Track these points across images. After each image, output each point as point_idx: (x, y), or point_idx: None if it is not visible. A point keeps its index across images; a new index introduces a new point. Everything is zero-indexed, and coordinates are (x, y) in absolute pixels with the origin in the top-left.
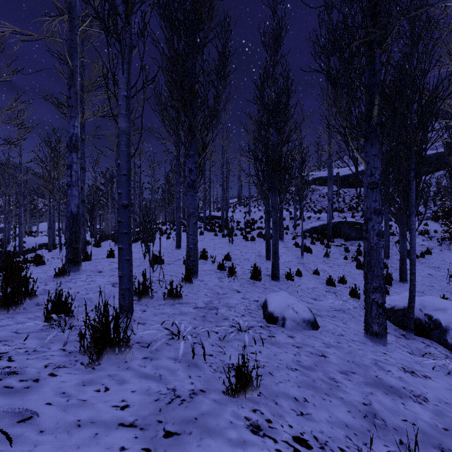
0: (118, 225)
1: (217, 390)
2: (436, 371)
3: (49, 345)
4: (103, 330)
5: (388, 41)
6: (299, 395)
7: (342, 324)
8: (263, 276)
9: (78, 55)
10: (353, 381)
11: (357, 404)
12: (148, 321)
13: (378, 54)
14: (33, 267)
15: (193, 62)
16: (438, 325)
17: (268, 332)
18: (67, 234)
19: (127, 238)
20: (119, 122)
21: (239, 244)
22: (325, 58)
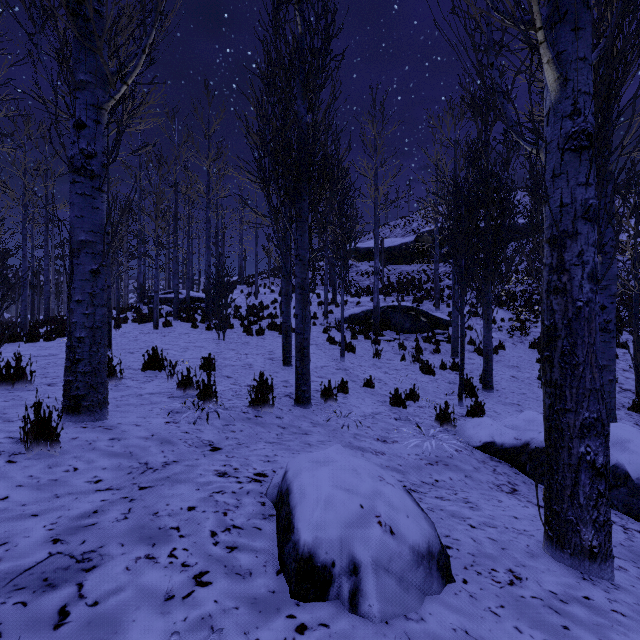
0: None
1: None
2: None
3: None
4: None
5: None
6: None
7: (469, 510)
8: (279, 398)
9: None
10: None
11: None
12: None
13: None
14: None
15: None
16: (622, 477)
17: None
18: None
19: None
20: None
21: (236, 341)
22: None
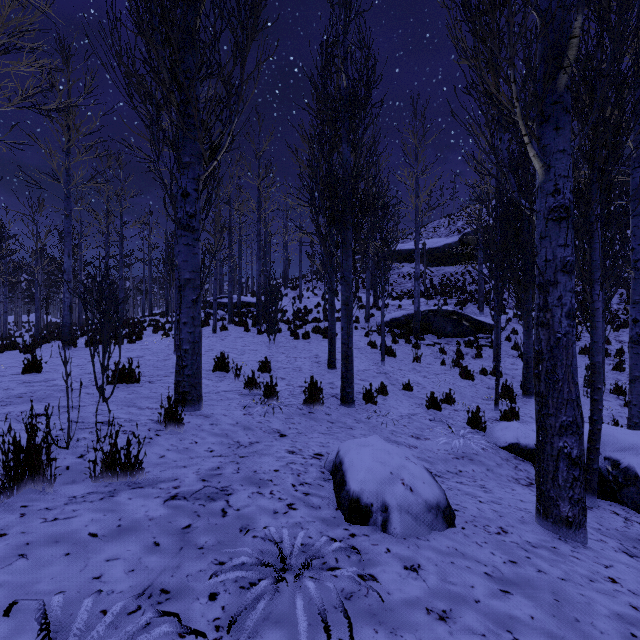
0: None
1: None
2: None
3: None
4: None
5: None
6: None
7: (482, 492)
8: (326, 398)
9: None
10: None
11: None
12: None
13: None
14: None
15: None
16: (632, 477)
17: (356, 562)
18: None
19: None
20: None
21: (285, 345)
22: None
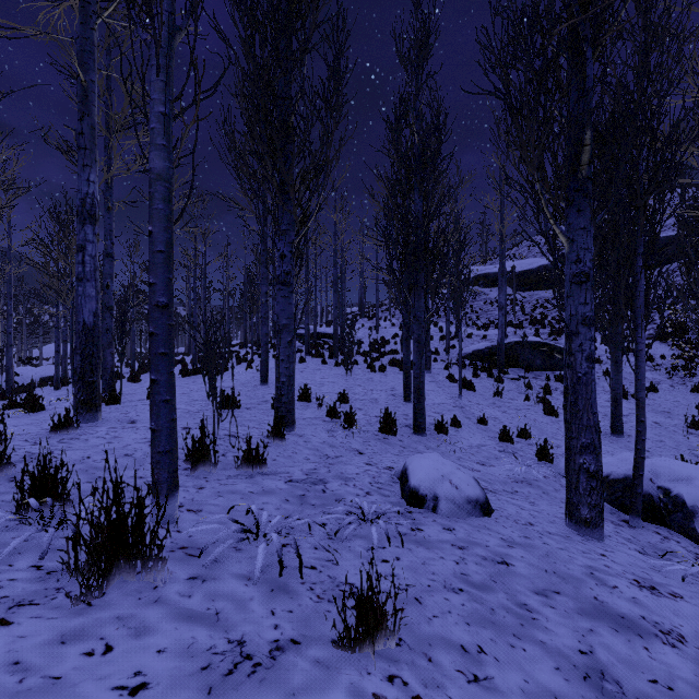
0: (149, 340)
1: (323, 638)
2: (687, 583)
3: (13, 557)
4: (110, 532)
5: (605, 41)
6: (469, 640)
7: (528, 505)
8: (400, 427)
9: (95, 64)
10: (558, 607)
11: (569, 653)
12: (206, 507)
13: (591, 61)
14: (24, 414)
15: (287, 80)
16: (680, 504)
17: (411, 523)
18: (77, 359)
19: (166, 363)
20: (152, 159)
21: (362, 377)
22: (501, 72)
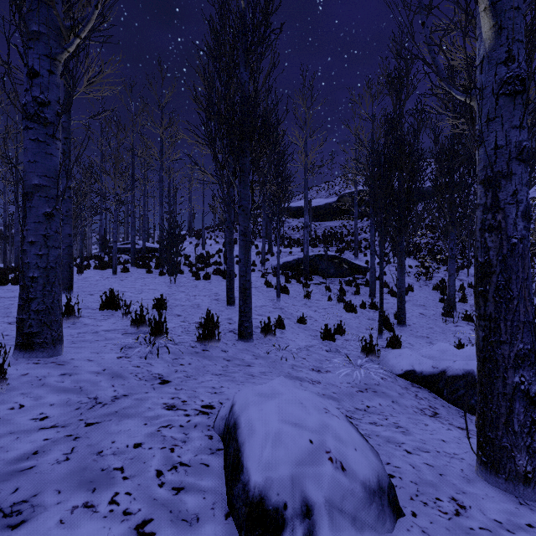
0: None
1: None
2: None
3: None
4: None
5: None
6: None
7: (401, 435)
8: (224, 333)
9: None
10: None
11: None
12: None
13: None
14: None
15: None
16: None
17: None
18: None
19: None
20: None
21: (186, 284)
22: None
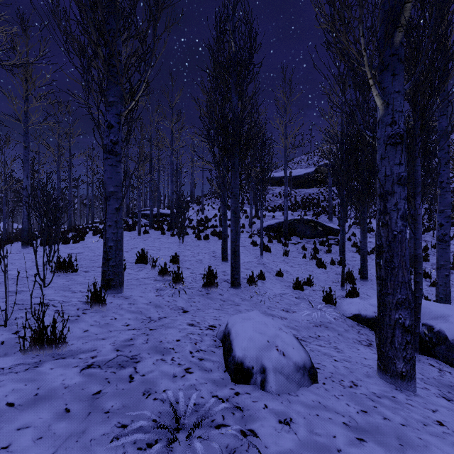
0: None
1: None
2: None
3: None
4: None
5: None
6: None
7: (336, 352)
8: (220, 282)
9: None
10: None
11: None
12: None
13: None
14: None
15: None
16: (443, 338)
17: (239, 418)
18: None
19: None
20: None
21: (191, 244)
22: None
